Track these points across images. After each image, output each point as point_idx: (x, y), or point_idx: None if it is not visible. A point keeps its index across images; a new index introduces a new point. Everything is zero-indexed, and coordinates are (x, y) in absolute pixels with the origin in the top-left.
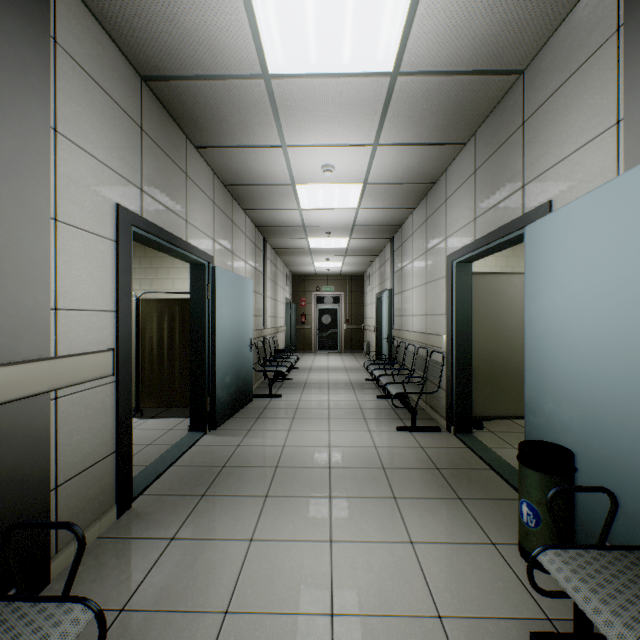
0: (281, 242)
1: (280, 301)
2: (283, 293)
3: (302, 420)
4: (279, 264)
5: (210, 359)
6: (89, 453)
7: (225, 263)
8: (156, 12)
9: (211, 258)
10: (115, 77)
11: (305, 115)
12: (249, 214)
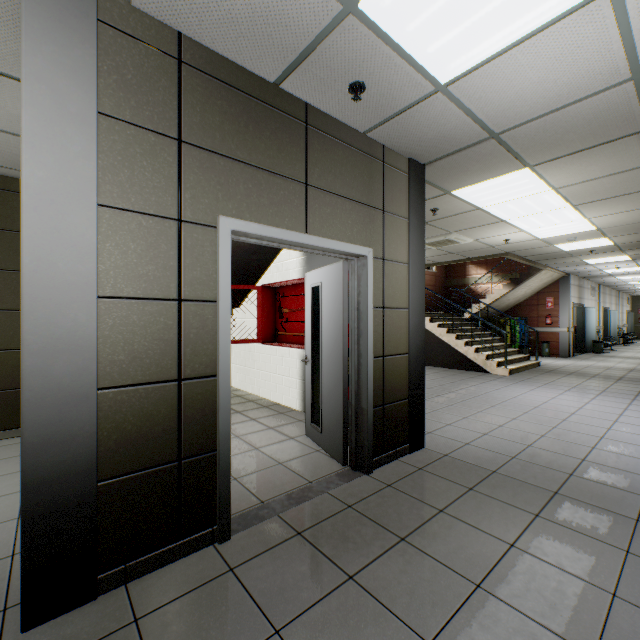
0: (626, 291)
1: (623, 313)
2: (625, 308)
3: (636, 347)
4: (623, 296)
5: (608, 330)
6: (600, 338)
7: (609, 307)
8: (611, 284)
9: (608, 308)
10: (601, 289)
11: (637, 284)
12: (614, 289)
